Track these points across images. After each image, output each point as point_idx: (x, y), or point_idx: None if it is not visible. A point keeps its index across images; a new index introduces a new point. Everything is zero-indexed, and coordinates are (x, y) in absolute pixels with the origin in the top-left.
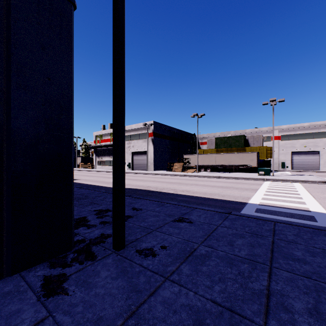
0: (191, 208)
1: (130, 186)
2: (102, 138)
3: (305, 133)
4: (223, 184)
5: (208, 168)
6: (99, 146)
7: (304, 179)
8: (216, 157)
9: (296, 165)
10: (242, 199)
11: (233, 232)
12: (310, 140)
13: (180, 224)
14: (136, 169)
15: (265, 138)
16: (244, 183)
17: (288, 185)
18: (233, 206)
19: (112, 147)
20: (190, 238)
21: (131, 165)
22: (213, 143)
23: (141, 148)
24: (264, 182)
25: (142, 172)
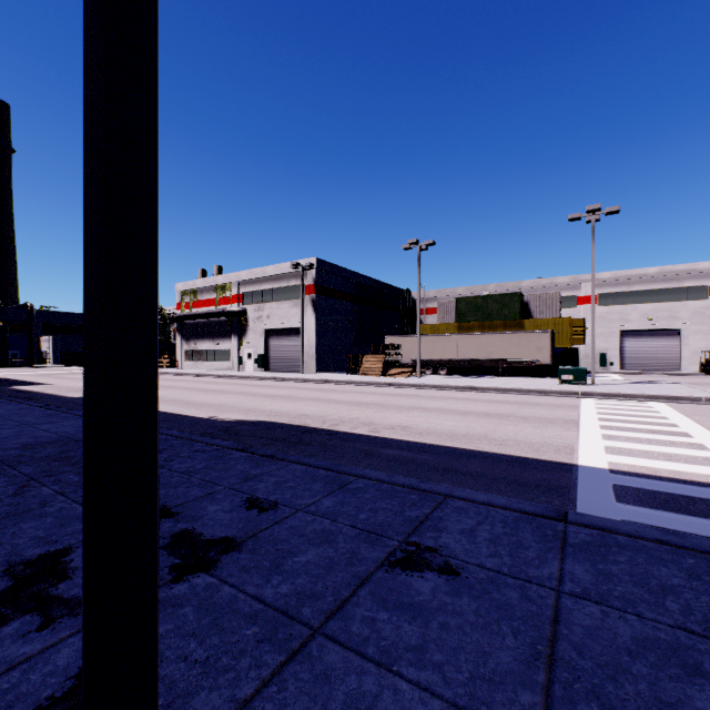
0: (434, 495)
1: (255, 414)
2: (195, 298)
3: (651, 290)
4: (488, 407)
5: (441, 367)
6: (188, 316)
7: (669, 392)
8: (459, 342)
9: (630, 361)
10: (557, 452)
11: (636, 633)
12: (662, 306)
13: (415, 583)
14: (275, 369)
15: (564, 301)
16: (535, 404)
17: (641, 409)
18: (545, 479)
19: (219, 320)
20: (478, 692)
21: (264, 360)
22: (450, 311)
23: (288, 321)
24: (579, 400)
25: (289, 378)
